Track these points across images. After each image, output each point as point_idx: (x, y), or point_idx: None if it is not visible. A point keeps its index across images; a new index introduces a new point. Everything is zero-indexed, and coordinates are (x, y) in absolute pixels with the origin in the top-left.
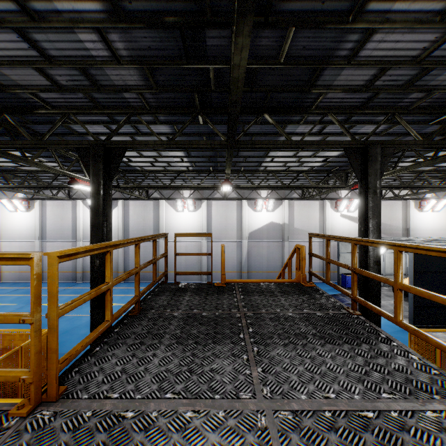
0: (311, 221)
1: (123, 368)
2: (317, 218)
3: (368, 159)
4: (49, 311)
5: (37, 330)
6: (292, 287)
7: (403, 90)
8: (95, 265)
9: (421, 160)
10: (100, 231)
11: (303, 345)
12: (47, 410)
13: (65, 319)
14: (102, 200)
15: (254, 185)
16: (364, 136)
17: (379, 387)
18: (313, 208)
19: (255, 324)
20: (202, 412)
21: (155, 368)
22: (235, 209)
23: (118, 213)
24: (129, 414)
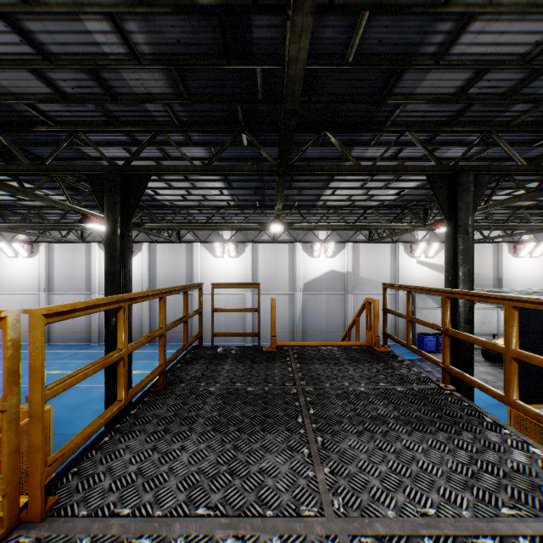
0: (380, 269)
1: (139, 469)
2: (388, 265)
3: (458, 189)
4: (32, 393)
5: (13, 420)
6: (362, 352)
7: (504, 100)
8: (110, 324)
9: (519, 193)
10: (117, 281)
11: (383, 434)
12: (26, 534)
13: (75, 391)
14: (120, 241)
15: (310, 223)
16: (450, 162)
17: (495, 497)
18: (383, 253)
19: (317, 403)
20: (248, 538)
21: (182, 469)
22: (286, 254)
23: (143, 259)
24: (143, 542)
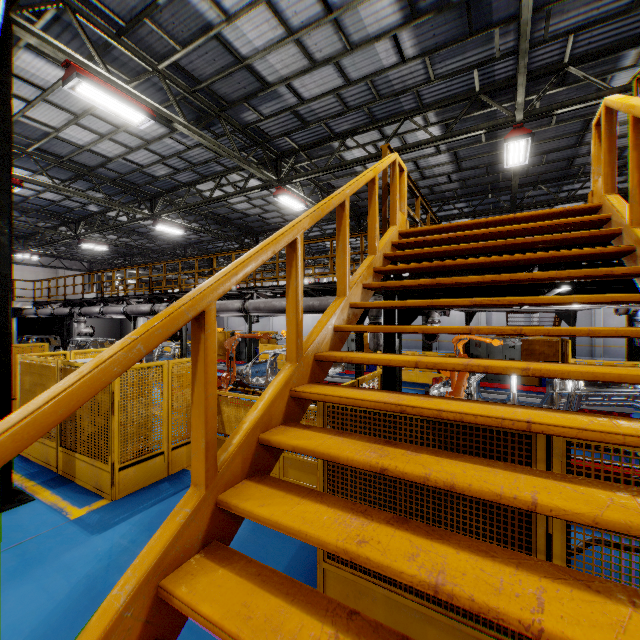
0: None
1: None
2: None
3: None
4: None
5: None
6: None
7: None
8: None
9: None
10: None
11: None
12: None
13: None
14: None
15: None
16: None
17: None
18: None
19: None
20: None
21: None
22: None
23: None
24: None
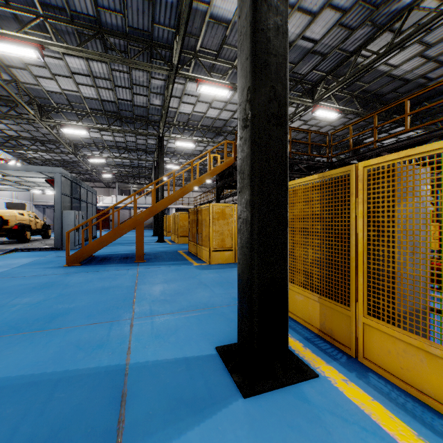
0: None
1: None
2: None
3: None
4: None
5: None
6: None
7: None
8: None
9: None
10: None
11: None
12: None
13: None
14: None
15: None
16: None
17: None
18: None
19: None
20: None
21: None
22: None
23: None
24: None
